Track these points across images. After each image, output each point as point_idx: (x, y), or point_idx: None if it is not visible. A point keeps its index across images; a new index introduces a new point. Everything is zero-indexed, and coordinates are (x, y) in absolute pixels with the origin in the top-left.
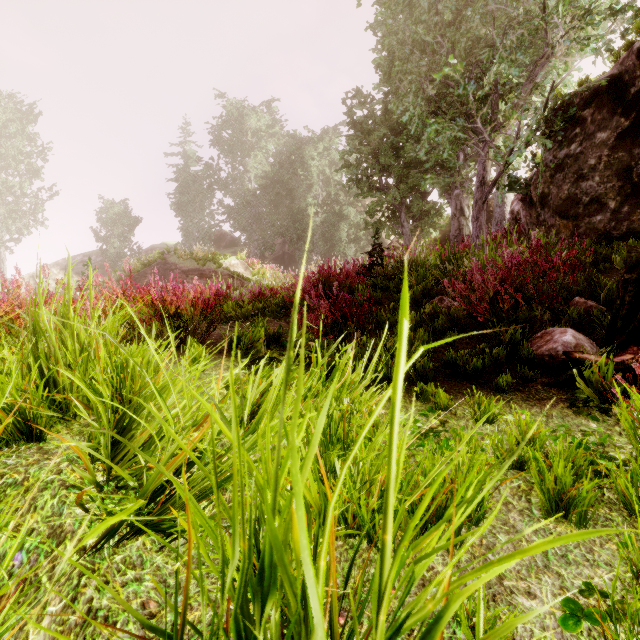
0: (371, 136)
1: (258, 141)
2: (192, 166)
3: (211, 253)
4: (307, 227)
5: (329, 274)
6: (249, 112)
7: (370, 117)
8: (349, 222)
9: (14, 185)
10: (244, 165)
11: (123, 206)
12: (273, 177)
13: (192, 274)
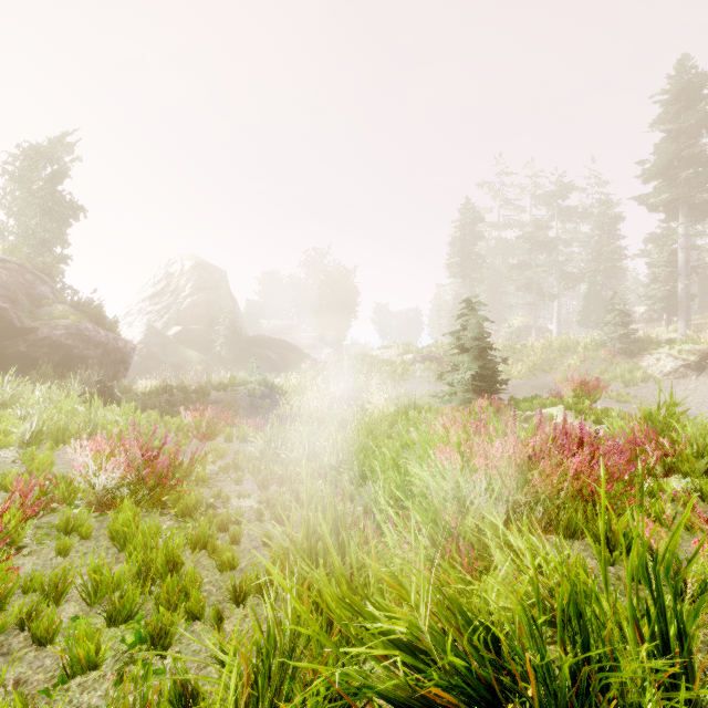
0: None
1: None
2: None
3: None
4: None
5: None
6: None
7: None
8: None
9: None
10: None
11: None
12: None
13: None
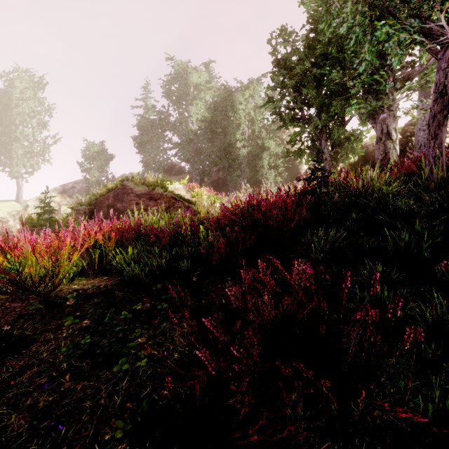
0: (295, 70)
1: (199, 93)
2: (151, 115)
3: (159, 180)
4: (236, 157)
5: (265, 211)
6: (192, 71)
7: (294, 53)
8: (270, 153)
9: (28, 134)
10: (188, 112)
11: (101, 146)
12: (210, 120)
13: (144, 197)
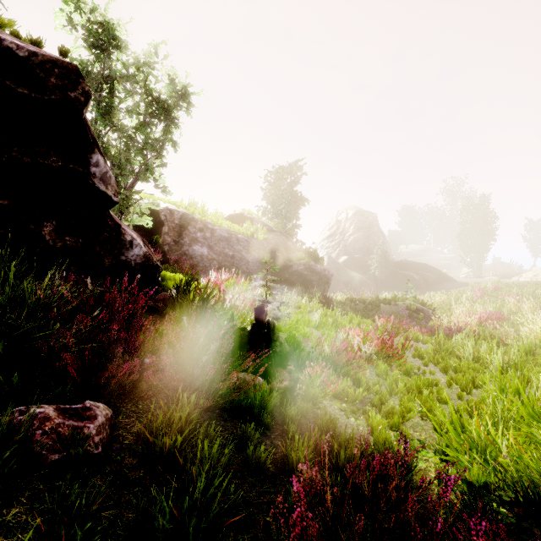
0: None
1: None
2: None
3: None
4: None
5: None
6: None
7: None
8: None
9: None
10: None
11: None
12: None
13: None
